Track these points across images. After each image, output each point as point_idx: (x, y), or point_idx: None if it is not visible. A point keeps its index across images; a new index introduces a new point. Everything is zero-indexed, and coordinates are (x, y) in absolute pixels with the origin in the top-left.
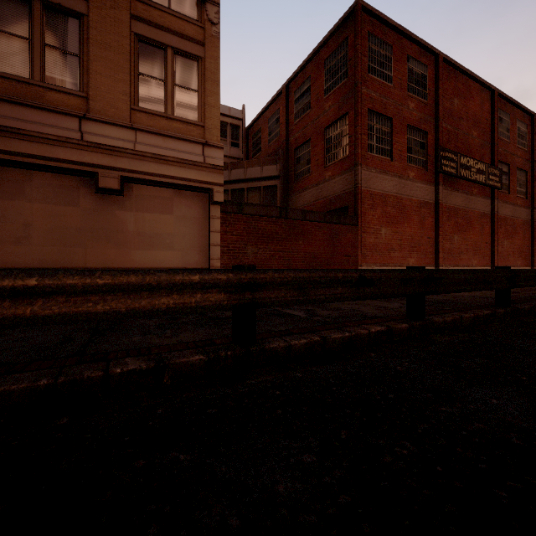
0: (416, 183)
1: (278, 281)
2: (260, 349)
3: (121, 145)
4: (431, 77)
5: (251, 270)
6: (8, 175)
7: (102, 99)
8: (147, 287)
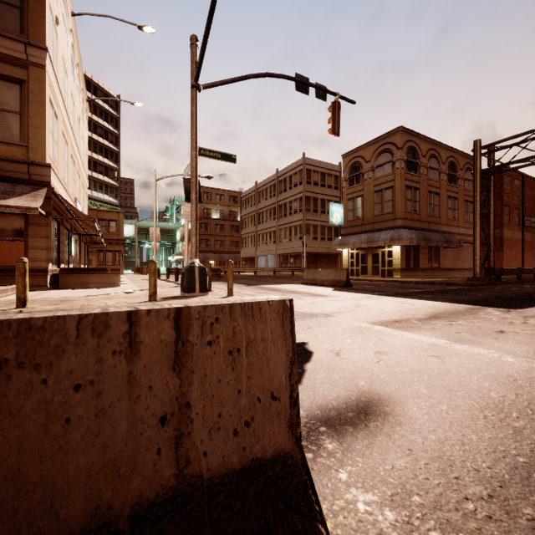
0: (516, 232)
1: None
2: None
3: (463, 233)
4: (520, 184)
5: None
6: None
7: (460, 220)
8: None
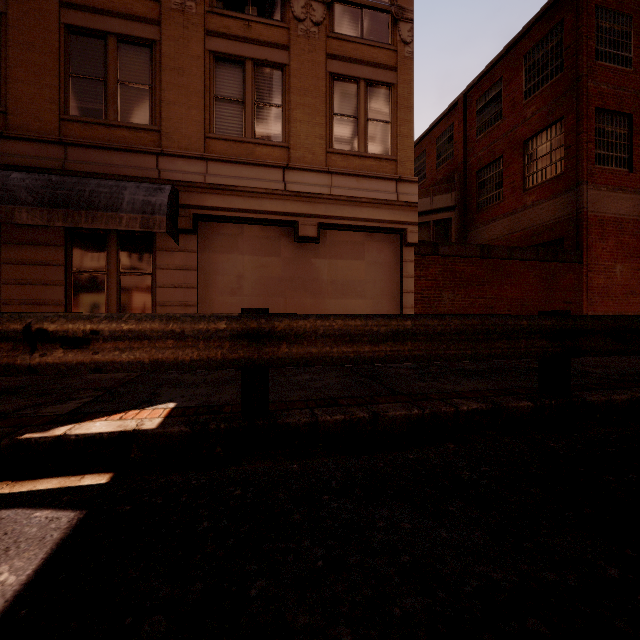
0: None
1: (598, 328)
2: (581, 401)
3: (319, 191)
4: None
5: (568, 315)
6: (226, 230)
7: (301, 146)
8: (484, 331)
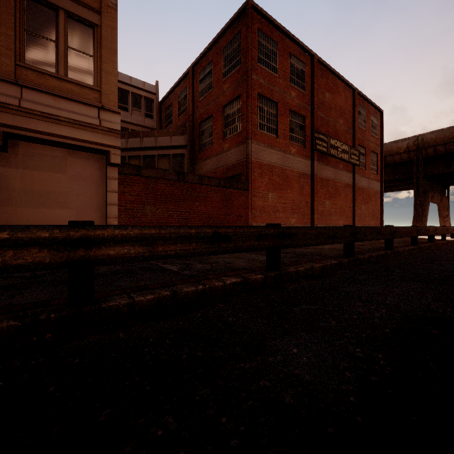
0: (297, 158)
1: (119, 238)
2: (96, 308)
3: (4, 100)
4: (308, 73)
5: (87, 226)
6: None
7: None
8: None
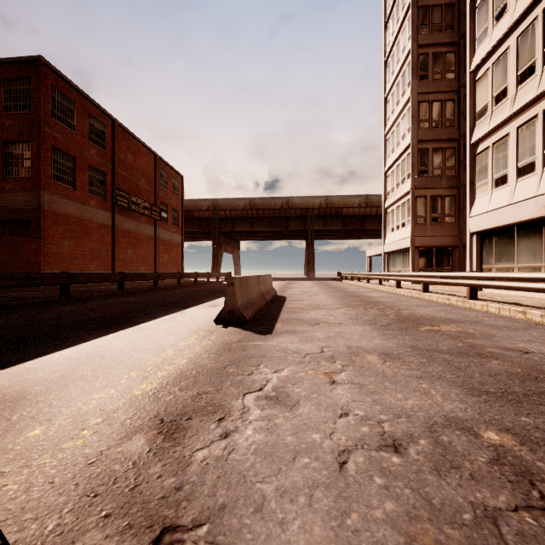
0: (97, 210)
1: None
2: None
3: None
4: (110, 134)
5: None
6: None
7: None
8: None
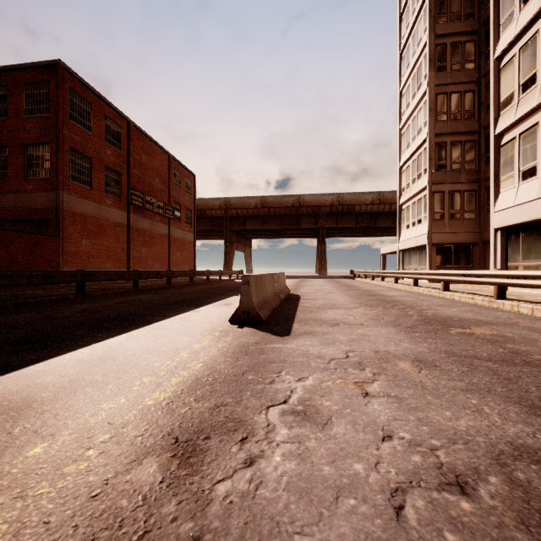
0: (113, 209)
1: None
2: None
3: None
4: (125, 135)
5: None
6: None
7: None
8: None
